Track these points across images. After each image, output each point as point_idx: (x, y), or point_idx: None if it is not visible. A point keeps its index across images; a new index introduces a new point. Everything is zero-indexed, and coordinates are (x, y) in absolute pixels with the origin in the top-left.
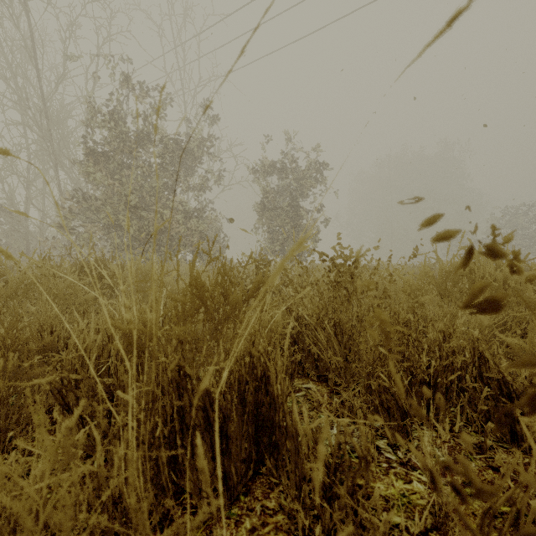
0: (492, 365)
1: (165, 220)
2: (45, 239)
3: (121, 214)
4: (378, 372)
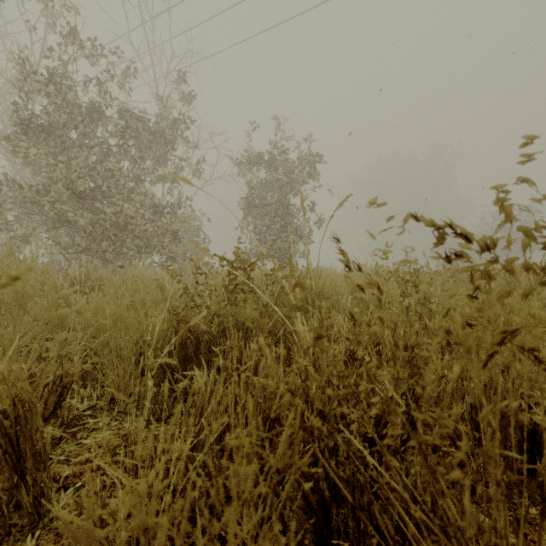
0: None
1: (126, 214)
2: None
3: (70, 206)
4: None
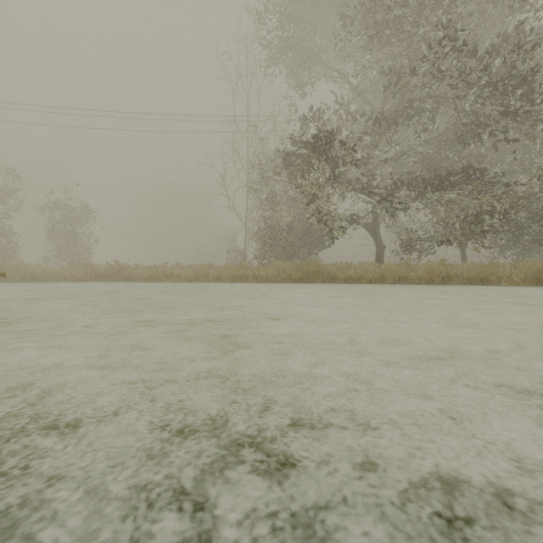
0: None
1: None
2: None
3: None
4: None
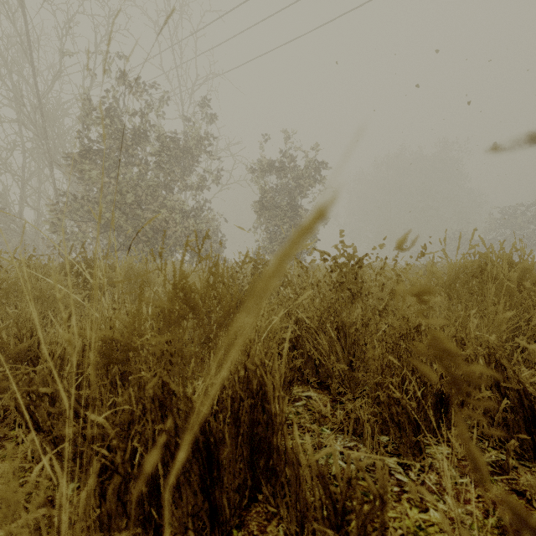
0: (510, 374)
1: (162, 219)
2: (40, 238)
3: (117, 213)
4: (387, 383)
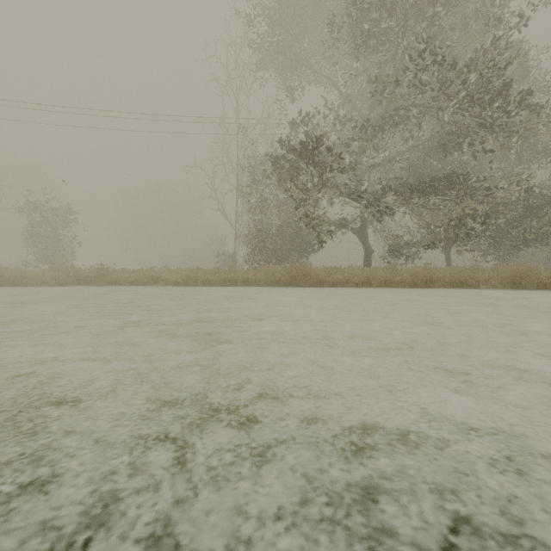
0: None
1: None
2: None
3: None
4: None
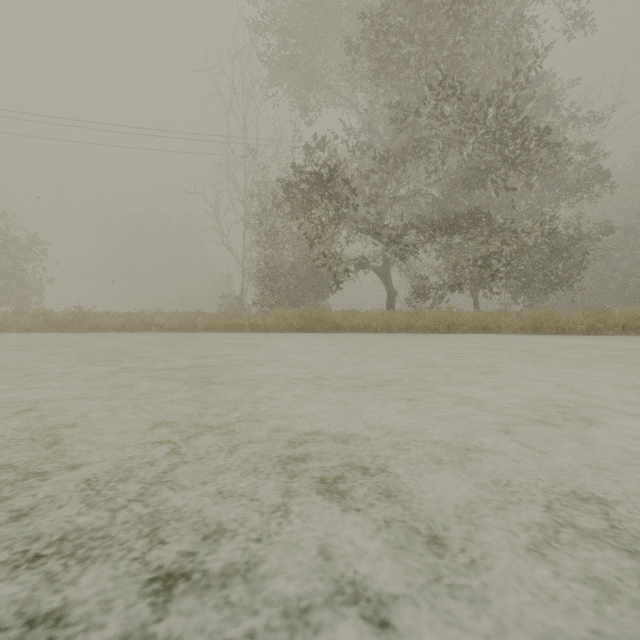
0: None
1: None
2: None
3: None
4: None
